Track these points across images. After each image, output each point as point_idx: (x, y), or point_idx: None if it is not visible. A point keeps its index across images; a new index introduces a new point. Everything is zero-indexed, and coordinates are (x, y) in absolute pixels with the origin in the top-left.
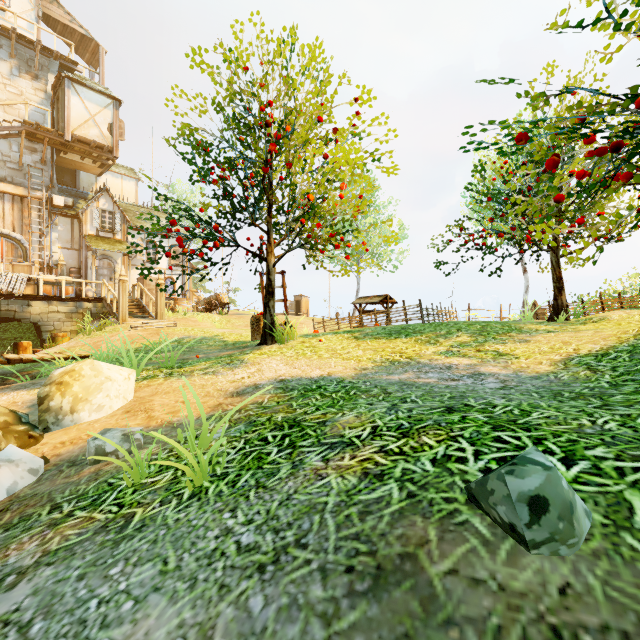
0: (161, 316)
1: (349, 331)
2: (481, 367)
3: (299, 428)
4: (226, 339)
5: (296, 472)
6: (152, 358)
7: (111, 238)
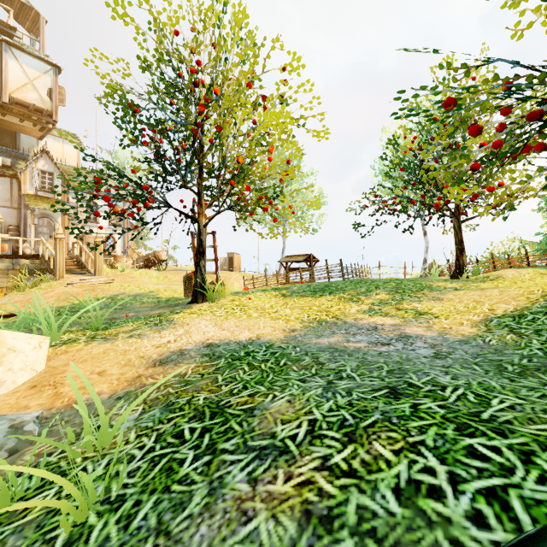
0: (99, 272)
1: (277, 288)
2: (406, 328)
3: (222, 418)
4: (160, 295)
5: (213, 504)
6: (81, 317)
7: (51, 198)
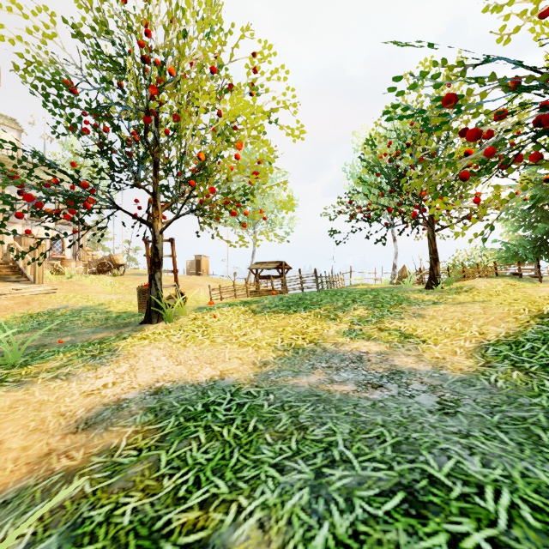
0: (40, 280)
1: (246, 302)
2: (394, 358)
3: None
4: (111, 309)
5: None
6: (0, 343)
7: None
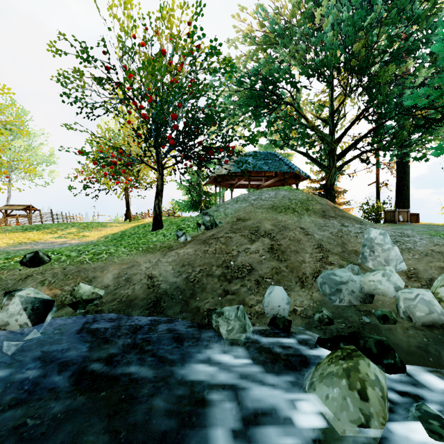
0: None
1: None
2: (69, 241)
3: None
4: None
5: None
6: None
7: None
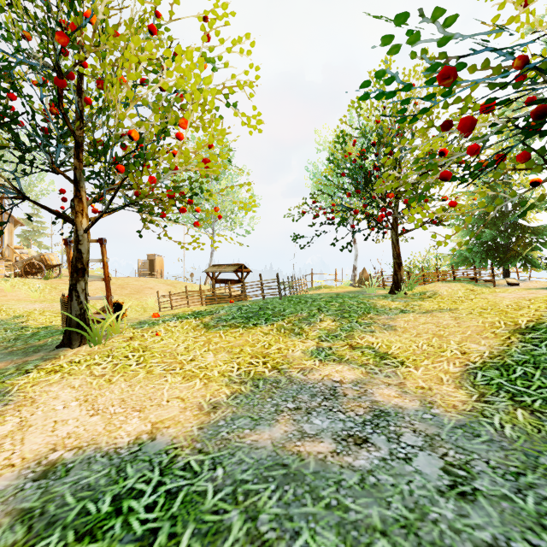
0: None
1: (198, 313)
2: (373, 389)
3: None
4: (29, 323)
5: None
6: None
7: None
